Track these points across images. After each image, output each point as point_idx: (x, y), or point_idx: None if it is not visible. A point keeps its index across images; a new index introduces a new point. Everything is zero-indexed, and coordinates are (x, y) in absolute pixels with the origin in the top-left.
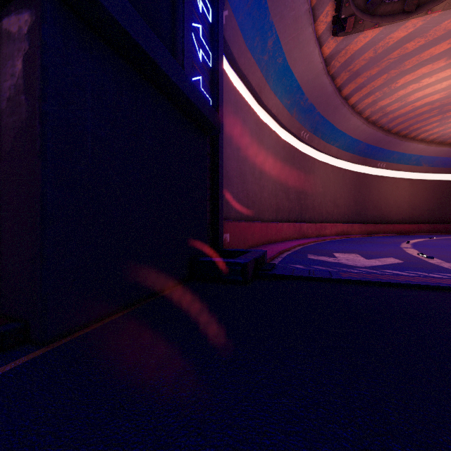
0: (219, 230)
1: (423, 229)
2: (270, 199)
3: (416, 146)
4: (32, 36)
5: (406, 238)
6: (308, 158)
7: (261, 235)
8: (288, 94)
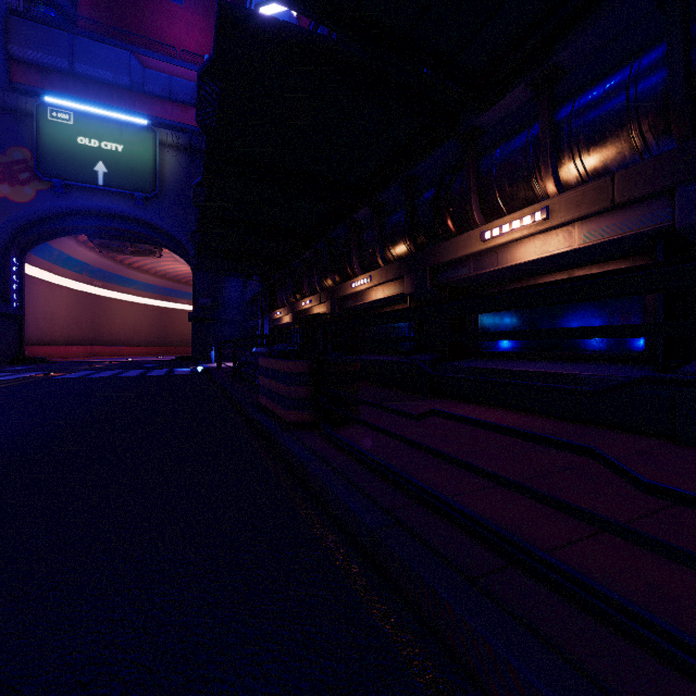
0: (23, 350)
1: None
2: (62, 331)
3: None
4: None
5: None
6: (104, 299)
7: (52, 354)
8: (76, 266)
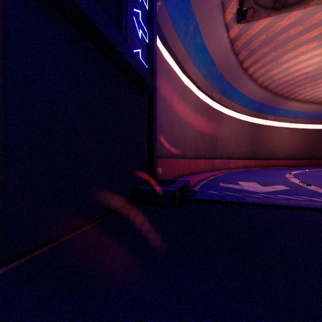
0: (154, 165)
1: (300, 163)
2: (191, 142)
3: (294, 104)
4: None
5: (288, 170)
6: (218, 113)
7: (185, 168)
8: (204, 66)
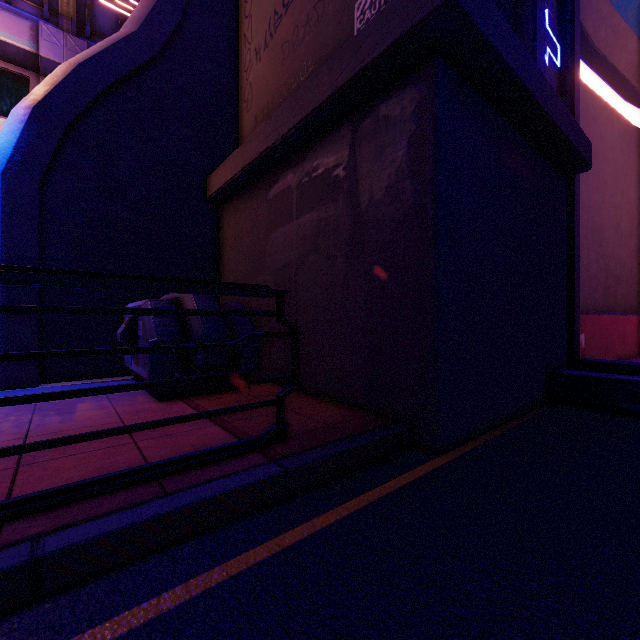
0: (575, 328)
1: None
2: None
3: None
4: (420, 113)
5: None
6: None
7: (638, 338)
8: None
